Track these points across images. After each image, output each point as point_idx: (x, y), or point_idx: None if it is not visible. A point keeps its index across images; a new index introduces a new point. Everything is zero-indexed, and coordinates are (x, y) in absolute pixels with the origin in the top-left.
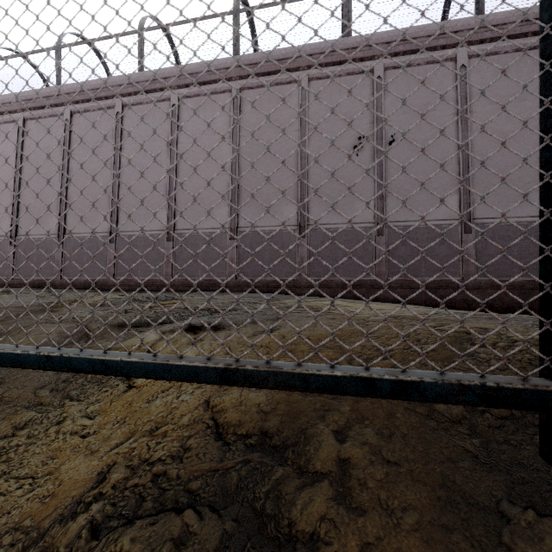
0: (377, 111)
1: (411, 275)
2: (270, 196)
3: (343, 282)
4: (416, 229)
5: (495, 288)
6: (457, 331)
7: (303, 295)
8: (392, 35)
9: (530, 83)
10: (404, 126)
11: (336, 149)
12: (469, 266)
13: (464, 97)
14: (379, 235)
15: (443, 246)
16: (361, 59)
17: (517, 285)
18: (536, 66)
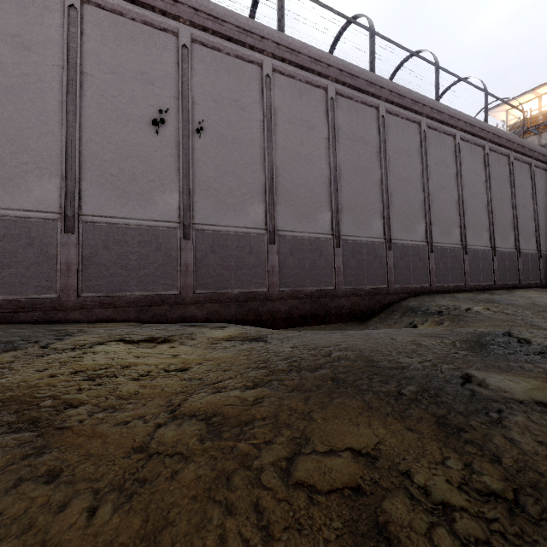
0: (183, 86)
1: (221, 287)
2: (3, 157)
3: (137, 298)
4: (226, 236)
5: (294, 298)
6: (337, 486)
7: (70, 321)
8: (200, 3)
9: (316, 115)
10: (213, 116)
11: (128, 116)
12: (274, 277)
13: (269, 107)
14: (186, 238)
15: (252, 255)
16: (163, 13)
17: (309, 295)
18: (320, 103)
